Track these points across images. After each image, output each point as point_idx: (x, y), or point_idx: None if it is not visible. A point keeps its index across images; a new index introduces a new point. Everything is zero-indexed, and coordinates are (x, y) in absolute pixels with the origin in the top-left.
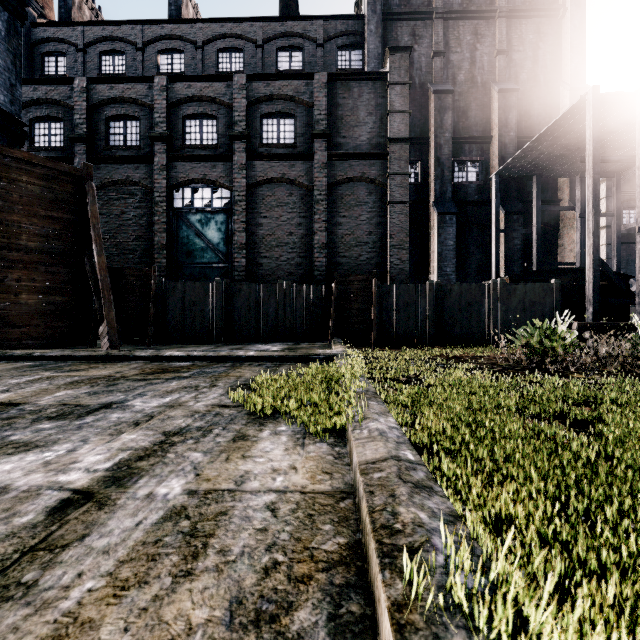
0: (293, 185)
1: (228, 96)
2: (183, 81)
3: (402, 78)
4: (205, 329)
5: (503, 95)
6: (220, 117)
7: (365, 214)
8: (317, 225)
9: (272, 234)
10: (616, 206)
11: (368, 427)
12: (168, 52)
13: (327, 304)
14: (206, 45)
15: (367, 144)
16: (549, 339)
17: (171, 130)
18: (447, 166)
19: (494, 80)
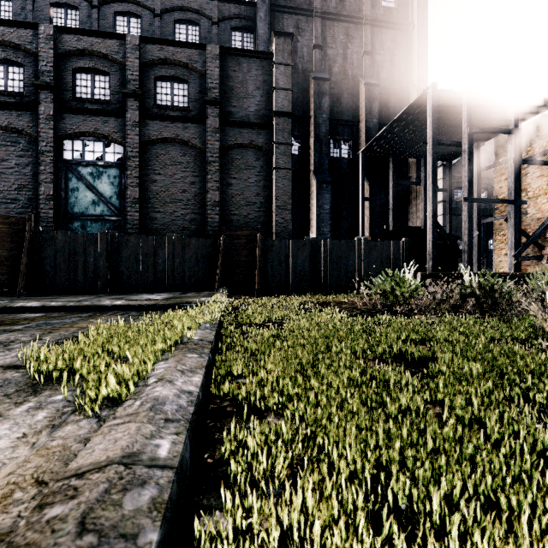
0: (187, 146)
1: (121, 54)
2: (72, 33)
3: (285, 60)
4: (89, 280)
5: (368, 88)
6: (113, 74)
7: (253, 177)
8: (209, 184)
9: (166, 190)
10: (449, 183)
11: (148, 395)
12: (61, 6)
13: (216, 256)
14: (102, 6)
15: (255, 115)
16: (398, 285)
17: (59, 81)
18: (324, 142)
19: (361, 75)
